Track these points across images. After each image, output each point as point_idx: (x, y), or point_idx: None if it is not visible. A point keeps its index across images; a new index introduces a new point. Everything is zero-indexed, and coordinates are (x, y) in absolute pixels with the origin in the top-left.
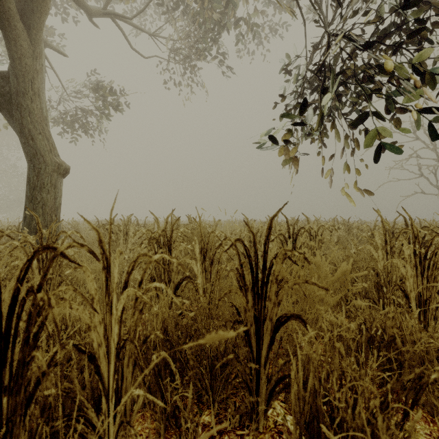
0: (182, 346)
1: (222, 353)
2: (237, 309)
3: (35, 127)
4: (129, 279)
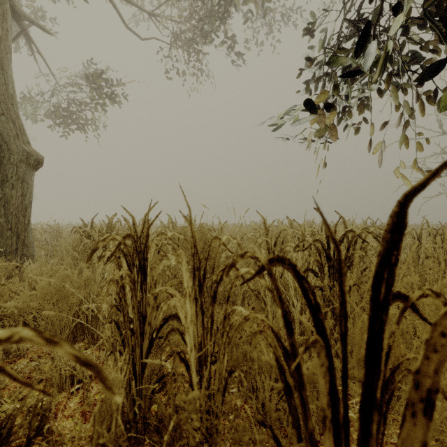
0: None
1: None
2: (279, 444)
3: None
4: None
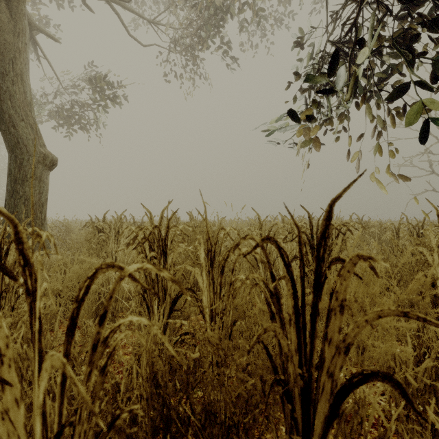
0: (179, 400)
1: (242, 414)
2: (267, 349)
3: (17, 113)
4: (80, 311)
